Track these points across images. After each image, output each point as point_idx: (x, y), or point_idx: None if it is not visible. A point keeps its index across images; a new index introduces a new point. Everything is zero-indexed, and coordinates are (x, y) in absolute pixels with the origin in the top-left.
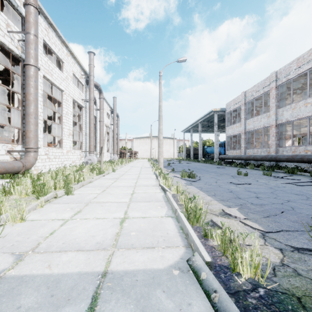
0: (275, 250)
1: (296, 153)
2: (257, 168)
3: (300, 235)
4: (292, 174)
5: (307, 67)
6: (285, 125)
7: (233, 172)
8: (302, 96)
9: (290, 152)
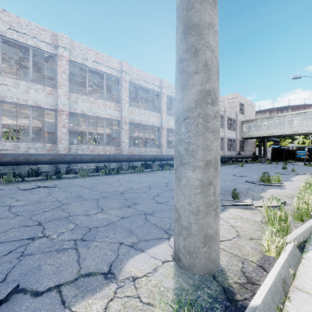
0: (306, 174)
1: (95, 152)
2: (92, 174)
3: (292, 173)
4: (141, 172)
5: (106, 70)
6: (25, 110)
7: (154, 179)
8: (11, 72)
9: (87, 151)
